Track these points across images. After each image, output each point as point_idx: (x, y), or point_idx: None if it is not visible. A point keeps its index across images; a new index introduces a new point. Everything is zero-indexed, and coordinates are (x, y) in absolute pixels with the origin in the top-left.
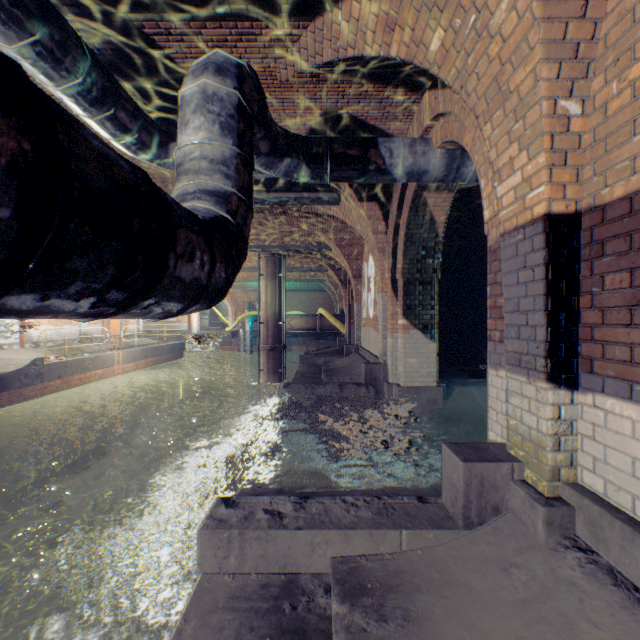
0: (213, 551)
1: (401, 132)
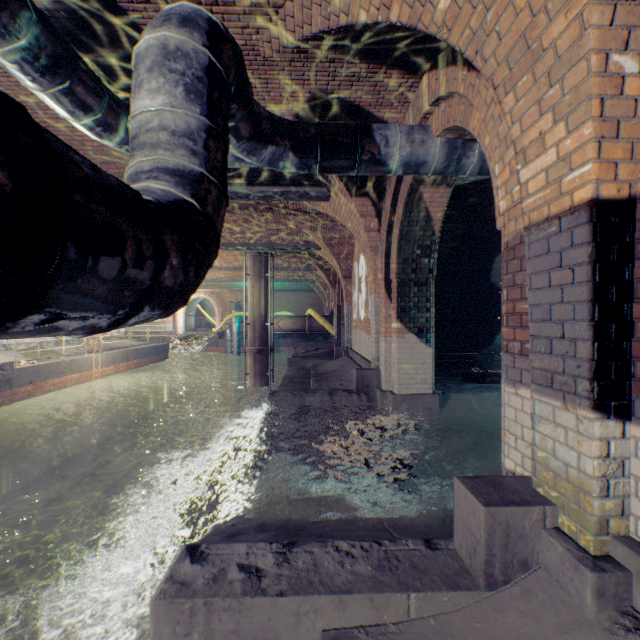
0: (171, 627)
1: (396, 121)
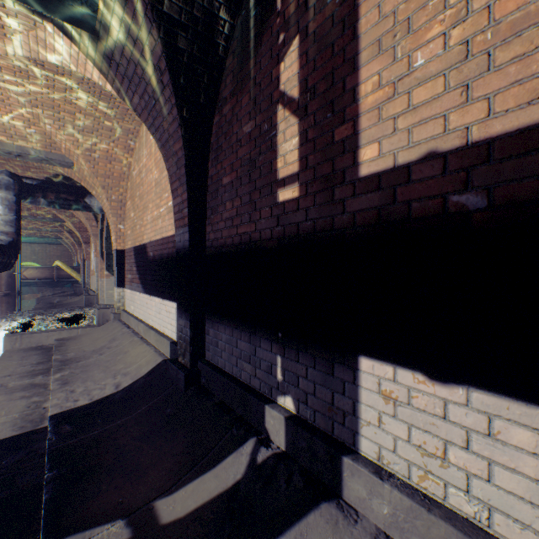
0: (10, 343)
1: None
